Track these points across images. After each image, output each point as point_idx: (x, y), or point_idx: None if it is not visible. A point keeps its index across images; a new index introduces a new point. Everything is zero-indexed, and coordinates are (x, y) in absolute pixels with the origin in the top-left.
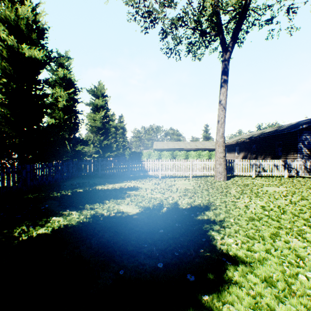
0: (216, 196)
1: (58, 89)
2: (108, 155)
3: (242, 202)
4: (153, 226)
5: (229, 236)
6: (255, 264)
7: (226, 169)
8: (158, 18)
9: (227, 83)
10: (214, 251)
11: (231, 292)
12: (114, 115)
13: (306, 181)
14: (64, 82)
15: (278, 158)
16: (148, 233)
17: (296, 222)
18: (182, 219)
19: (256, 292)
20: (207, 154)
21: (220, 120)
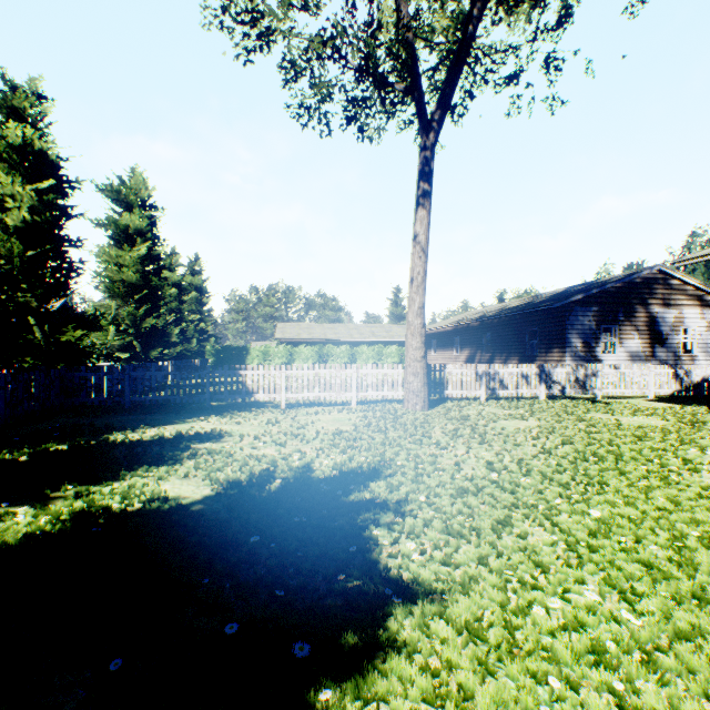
0: (400, 445)
1: (5, 177)
2: (160, 355)
3: (452, 455)
4: (237, 529)
5: (411, 535)
6: (452, 594)
7: (427, 385)
8: (276, 30)
9: (429, 199)
10: (370, 576)
11: (388, 670)
12: (176, 257)
13: (576, 407)
14: (27, 161)
15: (531, 361)
16: (222, 548)
17: (545, 491)
18: (315, 505)
19: (444, 661)
20: (396, 353)
21: (416, 279)
